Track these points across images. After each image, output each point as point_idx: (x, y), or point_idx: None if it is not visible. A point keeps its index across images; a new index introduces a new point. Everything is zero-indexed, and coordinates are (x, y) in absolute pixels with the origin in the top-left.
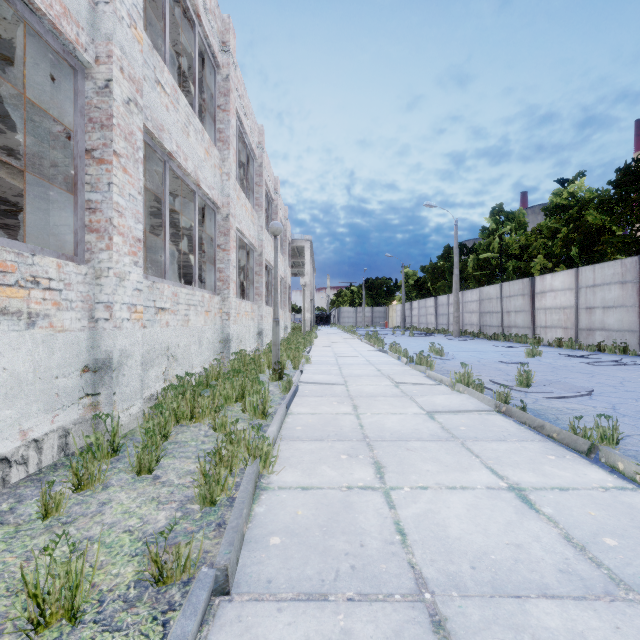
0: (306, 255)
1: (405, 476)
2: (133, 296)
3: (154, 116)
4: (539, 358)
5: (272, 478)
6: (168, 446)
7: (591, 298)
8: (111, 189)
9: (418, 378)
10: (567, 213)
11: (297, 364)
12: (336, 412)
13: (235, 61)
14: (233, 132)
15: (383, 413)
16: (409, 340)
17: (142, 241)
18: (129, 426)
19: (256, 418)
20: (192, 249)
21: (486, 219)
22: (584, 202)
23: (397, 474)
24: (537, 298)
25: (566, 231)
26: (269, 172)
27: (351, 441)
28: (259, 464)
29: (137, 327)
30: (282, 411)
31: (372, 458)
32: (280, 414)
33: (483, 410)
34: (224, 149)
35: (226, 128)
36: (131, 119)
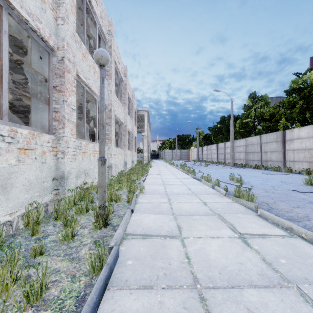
0: (145, 119)
1: None
2: None
3: None
4: None
5: None
6: None
7: None
8: None
9: (255, 220)
10: (303, 92)
11: (131, 198)
12: None
13: None
14: None
15: None
16: (206, 169)
17: None
18: None
19: None
20: None
21: (246, 100)
22: (312, 86)
23: None
24: (287, 143)
25: (301, 103)
26: (119, 60)
27: None
28: None
29: None
30: None
31: None
32: None
33: None
34: None
35: None
36: None
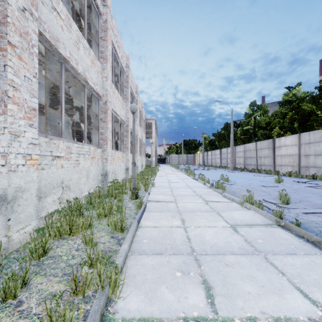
0: (153, 127)
1: (232, 301)
2: (28, 148)
3: (51, 30)
4: (282, 183)
5: (118, 305)
6: (45, 261)
7: (308, 150)
8: (6, 69)
9: (218, 197)
10: (292, 104)
11: (147, 188)
12: (170, 225)
13: (111, 12)
14: (109, 53)
15: (202, 226)
16: (207, 172)
17: (37, 110)
18: (24, 240)
19: (116, 231)
20: (90, 123)
21: (247, 108)
22: (301, 99)
23: (225, 298)
24: (276, 150)
25: (291, 114)
26: (132, 81)
27: (183, 255)
28: (108, 289)
29: (32, 170)
30: (134, 227)
31: (201, 276)
32: (132, 231)
33: (268, 224)
34: (104, 63)
35: (105, 50)
36: (26, 23)
